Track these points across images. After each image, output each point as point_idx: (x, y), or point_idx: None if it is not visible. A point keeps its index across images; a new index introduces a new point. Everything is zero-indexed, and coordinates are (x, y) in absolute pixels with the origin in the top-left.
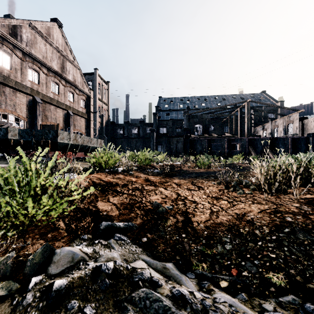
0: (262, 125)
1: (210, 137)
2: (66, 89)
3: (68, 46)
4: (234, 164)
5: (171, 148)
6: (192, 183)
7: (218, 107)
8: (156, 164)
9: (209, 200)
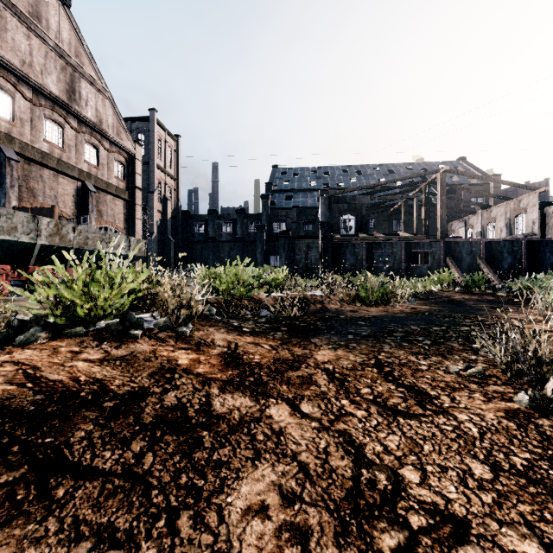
0: (463, 219)
1: (372, 239)
2: (81, 137)
3: (85, 48)
4: (435, 293)
5: (296, 260)
6: (382, 370)
7: (385, 182)
8: (265, 295)
9: (526, 508)
